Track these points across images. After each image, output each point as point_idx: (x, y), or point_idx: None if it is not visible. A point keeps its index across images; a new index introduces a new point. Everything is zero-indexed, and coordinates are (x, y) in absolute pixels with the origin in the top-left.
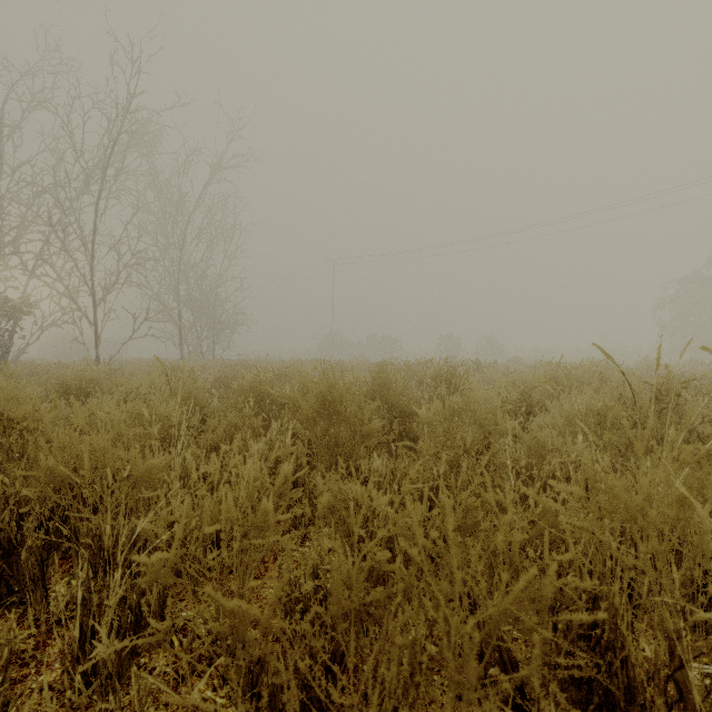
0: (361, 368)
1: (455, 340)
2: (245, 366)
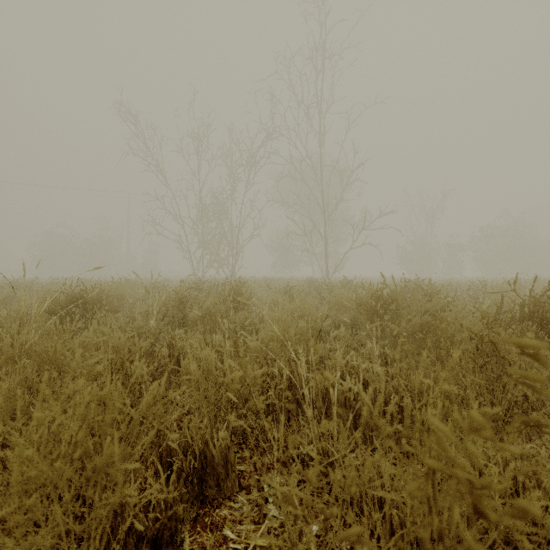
0: None
1: None
2: None
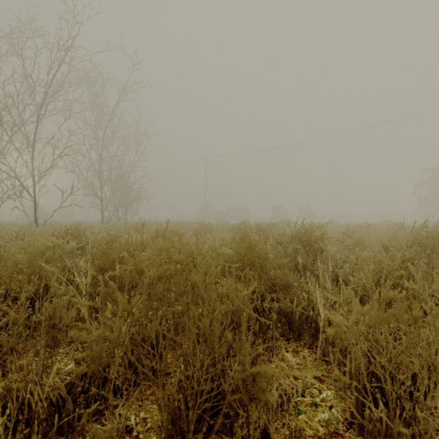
0: (223, 228)
1: (284, 209)
2: (139, 227)
